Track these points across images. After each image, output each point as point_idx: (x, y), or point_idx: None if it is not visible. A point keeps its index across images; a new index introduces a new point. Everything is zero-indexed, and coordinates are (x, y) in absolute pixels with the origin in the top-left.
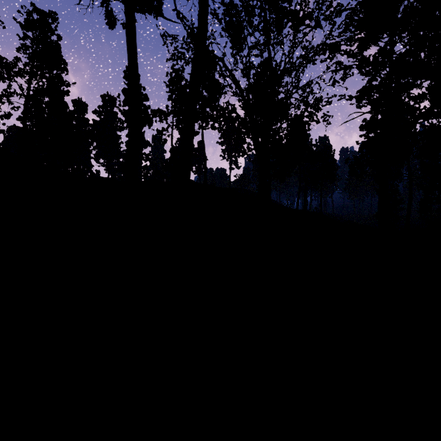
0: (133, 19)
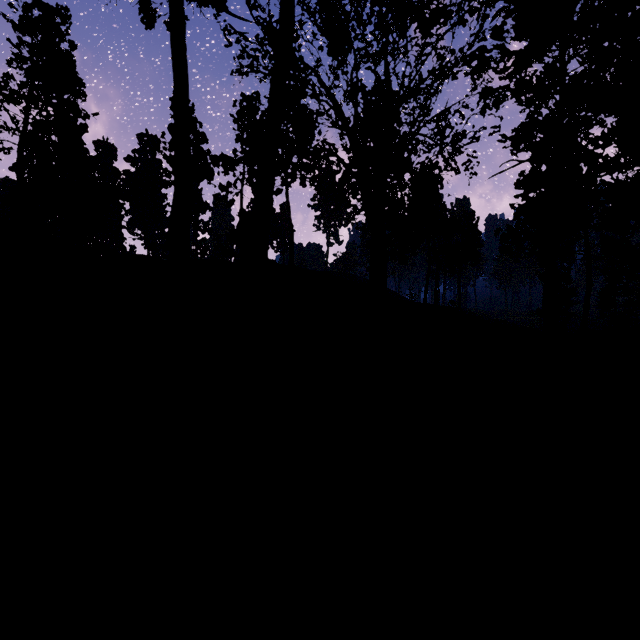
0: (181, 12)
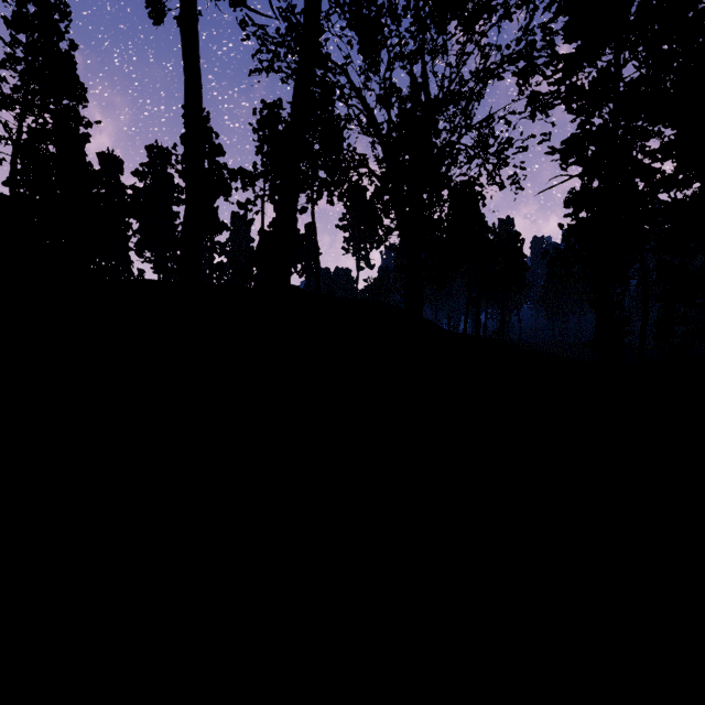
0: (193, 4)
